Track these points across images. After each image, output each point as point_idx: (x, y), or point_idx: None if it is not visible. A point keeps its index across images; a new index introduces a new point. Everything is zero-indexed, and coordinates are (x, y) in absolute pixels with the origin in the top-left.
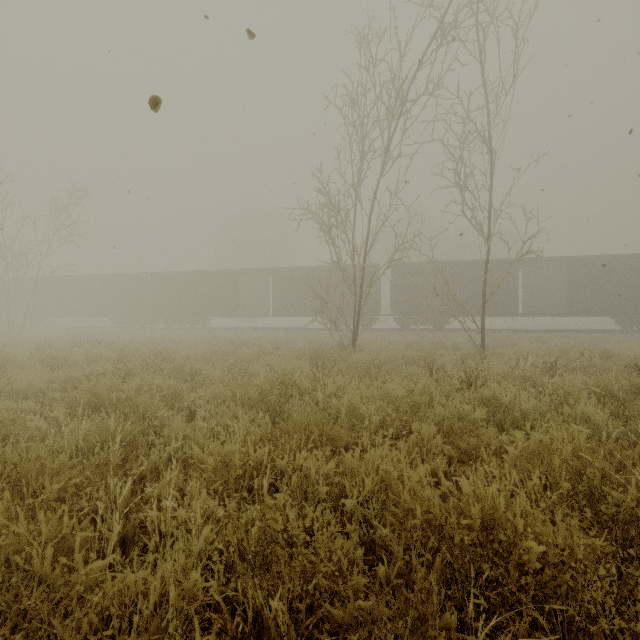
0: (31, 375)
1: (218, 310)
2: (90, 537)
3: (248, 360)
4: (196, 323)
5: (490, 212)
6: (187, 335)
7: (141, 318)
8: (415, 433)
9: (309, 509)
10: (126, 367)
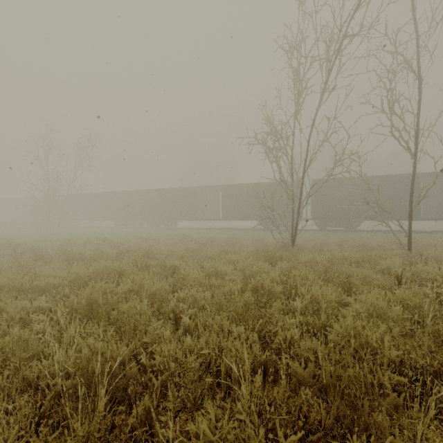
0: (50, 271)
1: (183, 215)
2: None
3: (213, 257)
4: (168, 225)
5: (417, 131)
6: (163, 233)
7: (132, 221)
8: None
9: None
10: (120, 268)
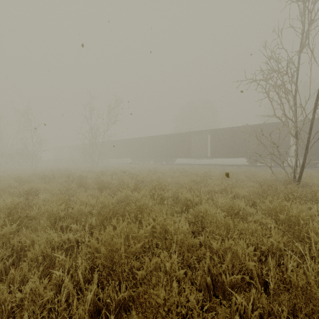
0: (84, 198)
1: (180, 154)
2: None
3: (219, 191)
4: (168, 161)
5: None
6: (165, 168)
7: (143, 159)
8: None
9: None
10: (140, 201)
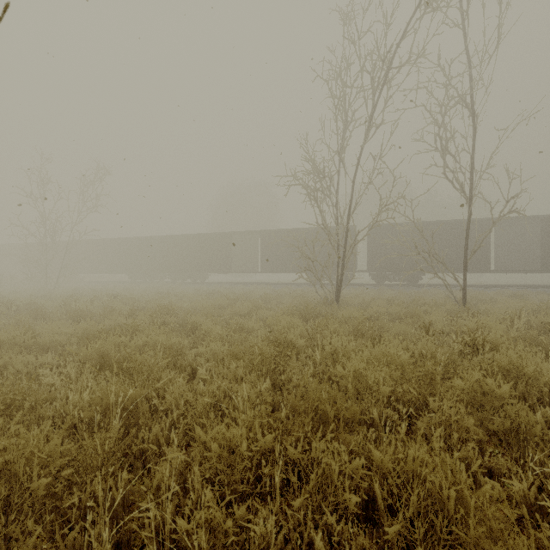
0: (54, 328)
1: (214, 267)
2: (79, 545)
3: (242, 314)
4: (196, 278)
5: (472, 173)
6: (188, 289)
7: (151, 274)
8: (438, 412)
9: (331, 518)
10: (134, 323)
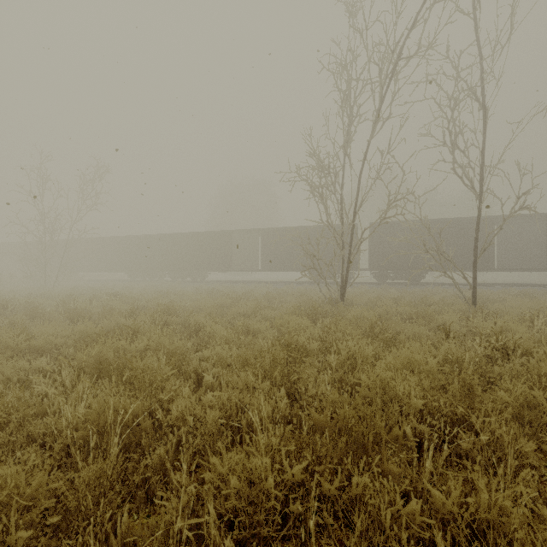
0: (50, 329)
1: (214, 266)
2: None
3: (246, 314)
4: (196, 277)
5: (482, 168)
6: (189, 288)
7: (151, 273)
8: (486, 432)
9: None
10: (135, 324)
